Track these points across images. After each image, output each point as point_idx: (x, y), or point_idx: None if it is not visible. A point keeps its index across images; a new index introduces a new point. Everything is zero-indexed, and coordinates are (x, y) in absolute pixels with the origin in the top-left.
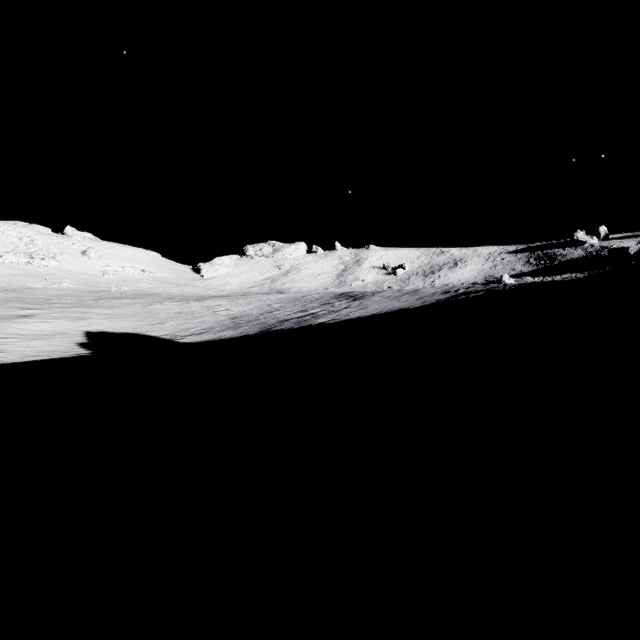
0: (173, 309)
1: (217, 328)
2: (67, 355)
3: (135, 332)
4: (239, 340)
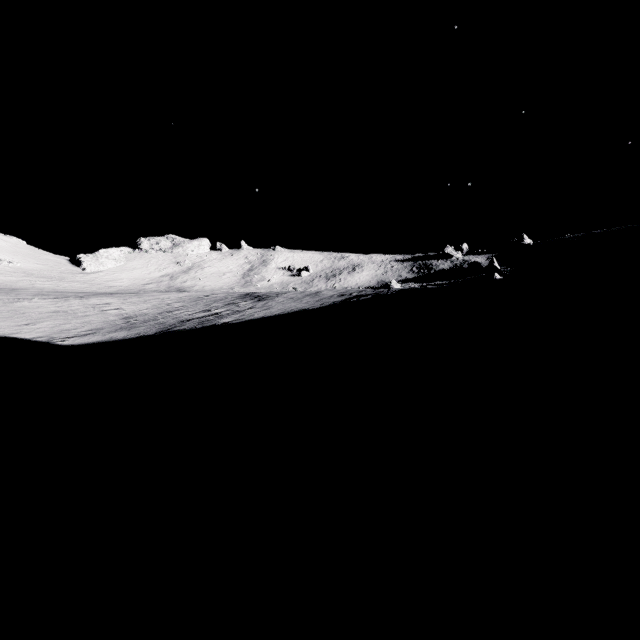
0: (47, 307)
1: (107, 329)
2: None
3: None
4: (135, 341)
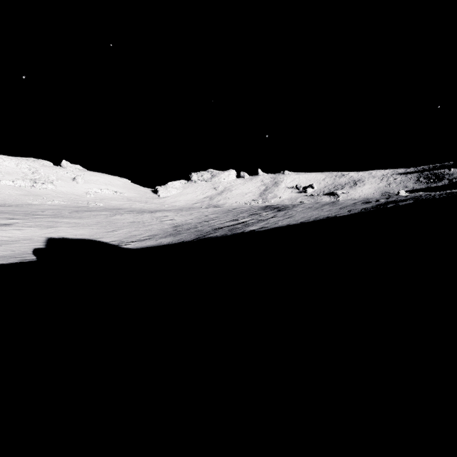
0: (129, 219)
1: (160, 235)
2: (9, 261)
3: (90, 238)
4: (175, 246)
